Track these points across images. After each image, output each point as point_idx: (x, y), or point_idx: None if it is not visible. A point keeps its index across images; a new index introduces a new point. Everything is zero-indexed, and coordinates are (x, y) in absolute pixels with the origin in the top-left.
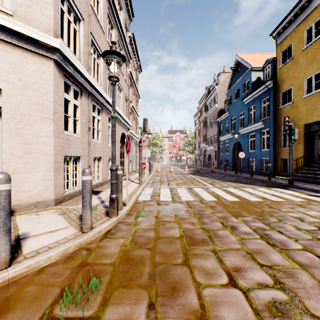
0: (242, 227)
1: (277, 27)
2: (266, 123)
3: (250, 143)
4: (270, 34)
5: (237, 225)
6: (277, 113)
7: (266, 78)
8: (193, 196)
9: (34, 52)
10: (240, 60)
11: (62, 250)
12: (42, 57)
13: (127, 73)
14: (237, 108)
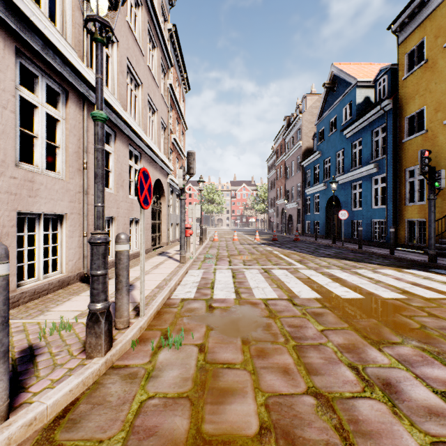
0: (410, 386)
1: (400, 14)
2: (380, 165)
3: (354, 197)
4: (388, 27)
5: (394, 378)
6: (399, 149)
7: (379, 97)
8: (274, 287)
9: None
10: (337, 73)
11: None
12: None
13: (165, 86)
14: (333, 145)
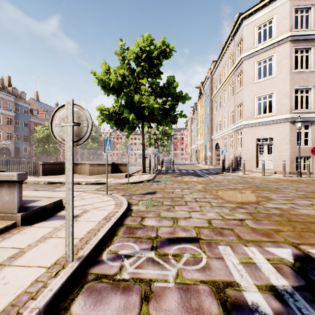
0: None
1: None
2: None
3: None
4: None
5: None
6: None
7: None
8: None
9: (282, 122)
10: None
11: (273, 177)
12: (285, 122)
13: None
14: None
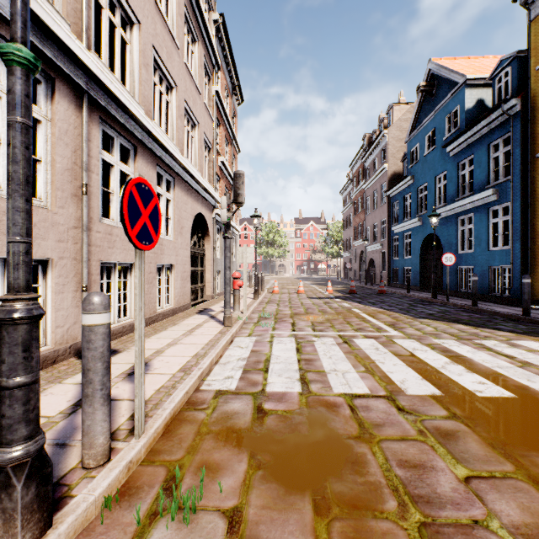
0: None
1: None
2: (502, 191)
3: (462, 235)
4: None
5: None
6: (531, 167)
7: (499, 98)
8: (361, 371)
9: None
10: (437, 71)
11: None
12: None
13: (210, 94)
14: (430, 166)
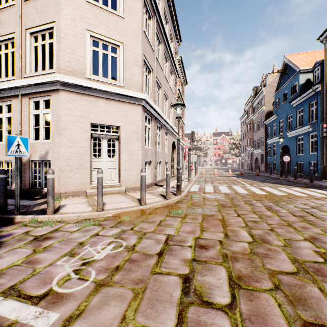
0: (257, 204)
1: (324, 31)
2: (314, 126)
3: (299, 146)
4: (317, 38)
5: (254, 203)
6: (326, 116)
7: (315, 80)
8: (230, 190)
9: (133, 103)
10: (288, 62)
11: (161, 203)
12: (136, 105)
13: (176, 90)
14: (285, 110)
